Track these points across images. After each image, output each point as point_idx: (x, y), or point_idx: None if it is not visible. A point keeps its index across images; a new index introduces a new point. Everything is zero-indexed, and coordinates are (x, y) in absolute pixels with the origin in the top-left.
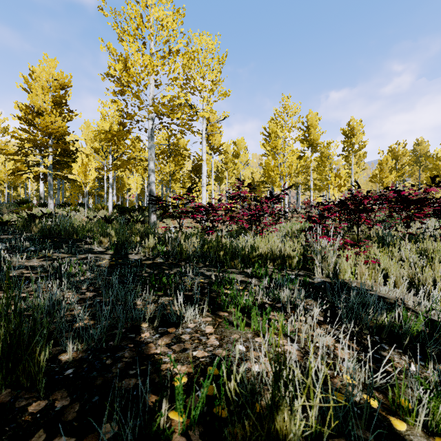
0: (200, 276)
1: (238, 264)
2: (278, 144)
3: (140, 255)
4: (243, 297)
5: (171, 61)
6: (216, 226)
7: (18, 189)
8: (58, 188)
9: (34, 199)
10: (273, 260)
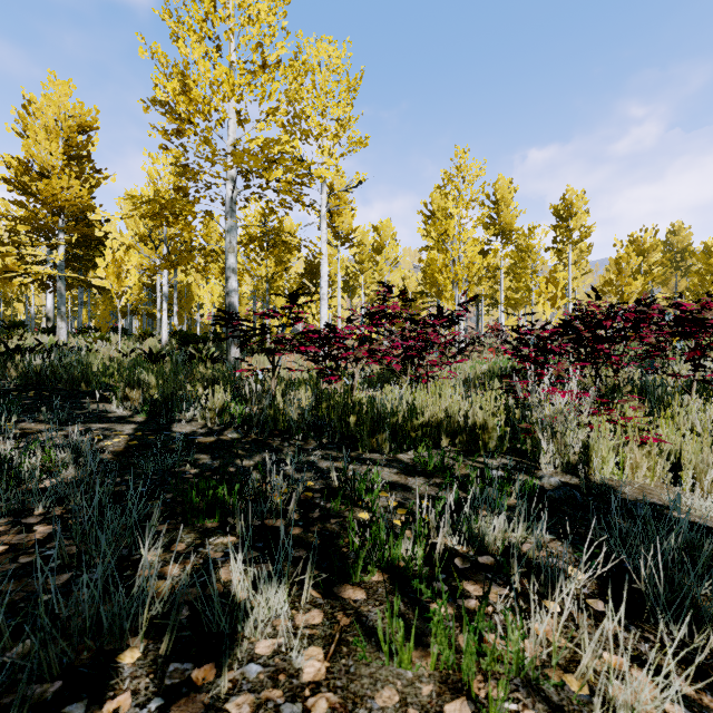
0: (307, 473)
1: (385, 443)
2: (450, 227)
3: (197, 424)
4: (401, 541)
5: (265, 78)
6: (342, 367)
7: (16, 304)
8: (80, 302)
9: (42, 321)
10: (453, 435)
